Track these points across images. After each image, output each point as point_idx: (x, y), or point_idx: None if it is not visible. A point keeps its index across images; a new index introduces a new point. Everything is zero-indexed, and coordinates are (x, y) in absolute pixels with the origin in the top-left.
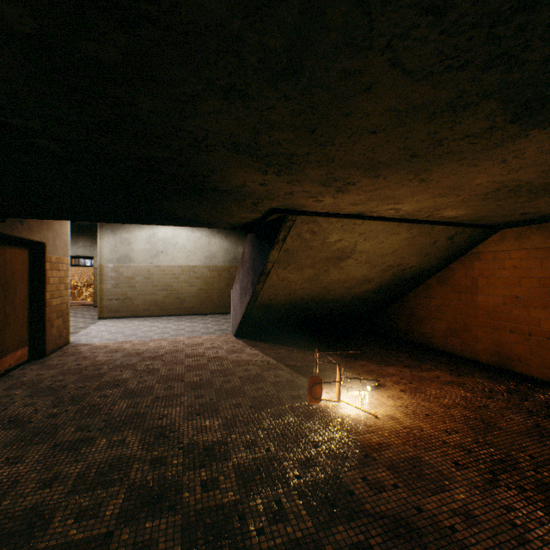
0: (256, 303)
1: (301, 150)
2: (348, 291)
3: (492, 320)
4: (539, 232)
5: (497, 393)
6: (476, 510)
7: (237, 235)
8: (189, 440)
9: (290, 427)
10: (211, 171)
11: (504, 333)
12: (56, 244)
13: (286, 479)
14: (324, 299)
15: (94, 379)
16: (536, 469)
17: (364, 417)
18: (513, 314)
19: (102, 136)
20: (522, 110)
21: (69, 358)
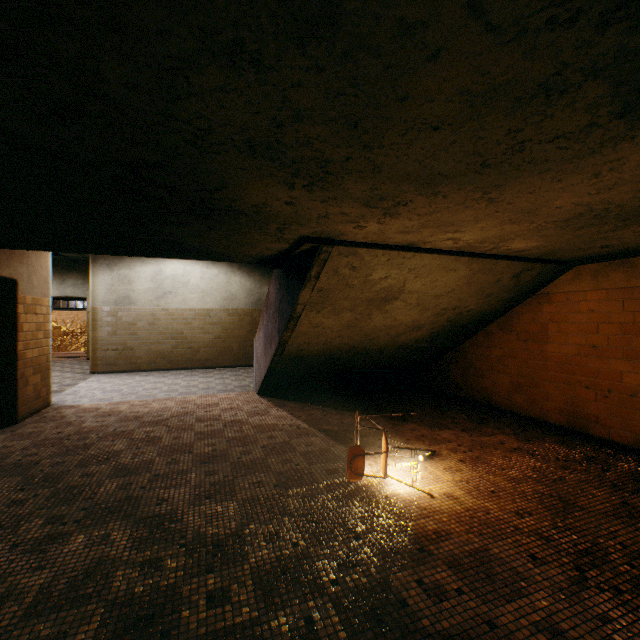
0: (284, 355)
1: (339, 154)
2: (394, 340)
3: (565, 374)
4: (620, 269)
5: (573, 461)
6: (564, 623)
7: (262, 273)
8: (194, 533)
9: (324, 512)
10: (221, 183)
11: (579, 389)
12: (32, 281)
13: (319, 585)
14: (366, 349)
15: (77, 452)
16: (631, 562)
17: (417, 496)
18: (589, 366)
19: (62, 125)
20: (636, 98)
21: (47, 425)
